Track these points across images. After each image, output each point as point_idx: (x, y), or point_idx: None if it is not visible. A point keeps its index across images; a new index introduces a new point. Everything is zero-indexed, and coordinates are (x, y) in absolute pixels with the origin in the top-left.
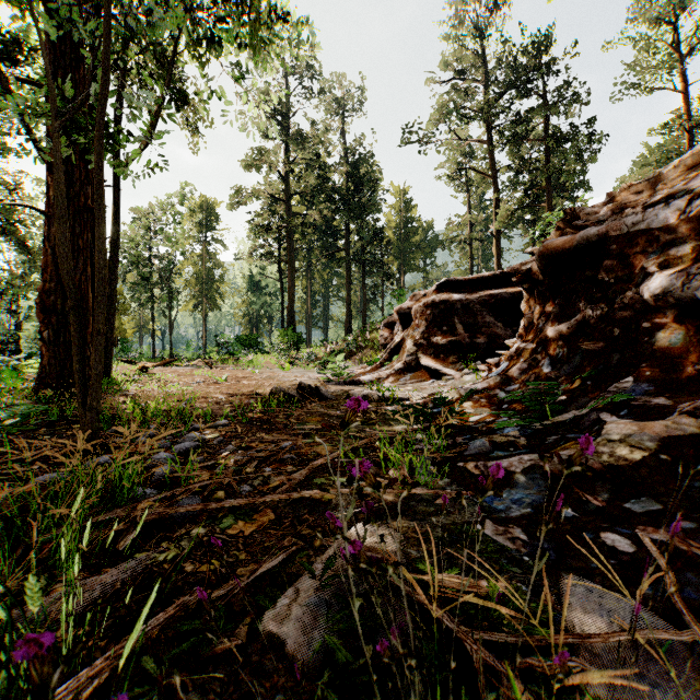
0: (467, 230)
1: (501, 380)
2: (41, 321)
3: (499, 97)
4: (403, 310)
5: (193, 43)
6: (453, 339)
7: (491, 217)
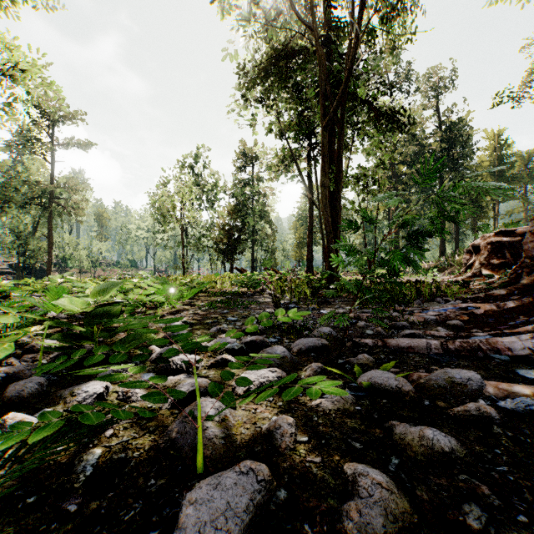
0: None
1: (502, 277)
2: (326, 258)
3: None
4: (474, 245)
5: (362, 138)
6: (502, 261)
7: None
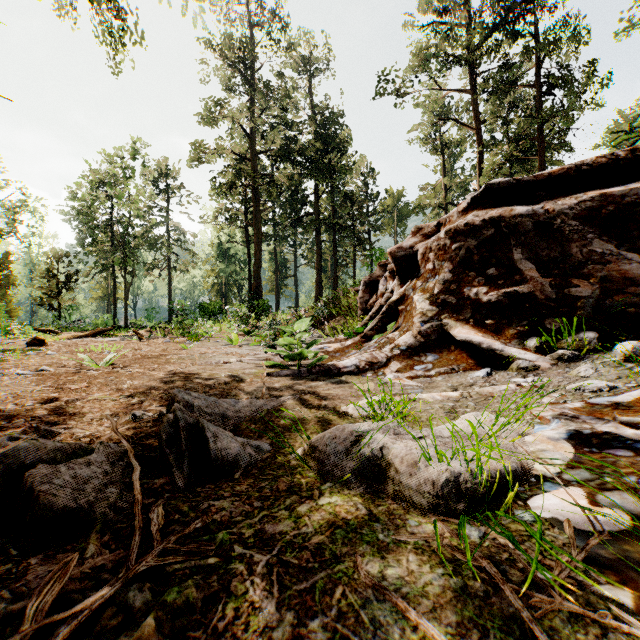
0: (443, 193)
1: None
2: None
3: (487, 34)
4: (402, 251)
5: None
6: (515, 290)
7: (467, 180)
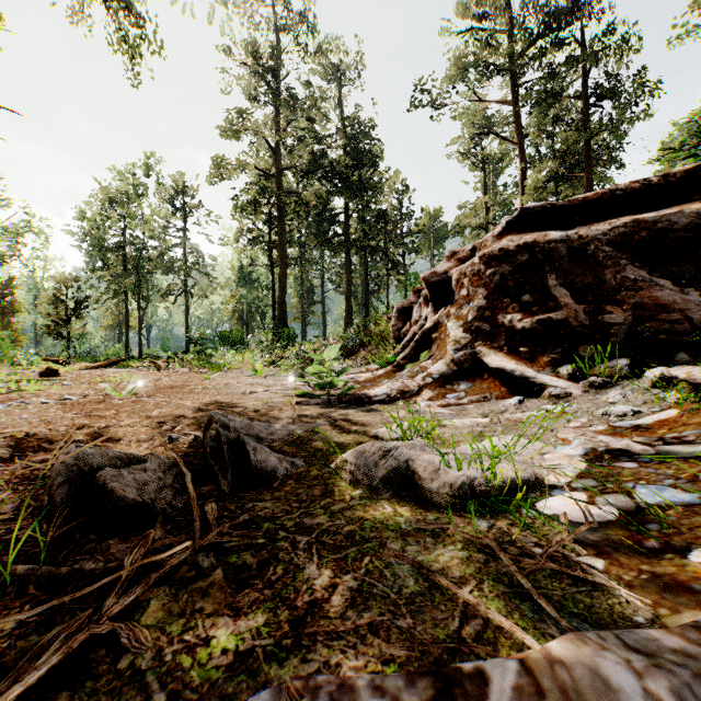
0: (483, 213)
1: None
2: None
3: (531, 42)
4: (436, 276)
5: None
6: (549, 317)
7: (510, 198)
